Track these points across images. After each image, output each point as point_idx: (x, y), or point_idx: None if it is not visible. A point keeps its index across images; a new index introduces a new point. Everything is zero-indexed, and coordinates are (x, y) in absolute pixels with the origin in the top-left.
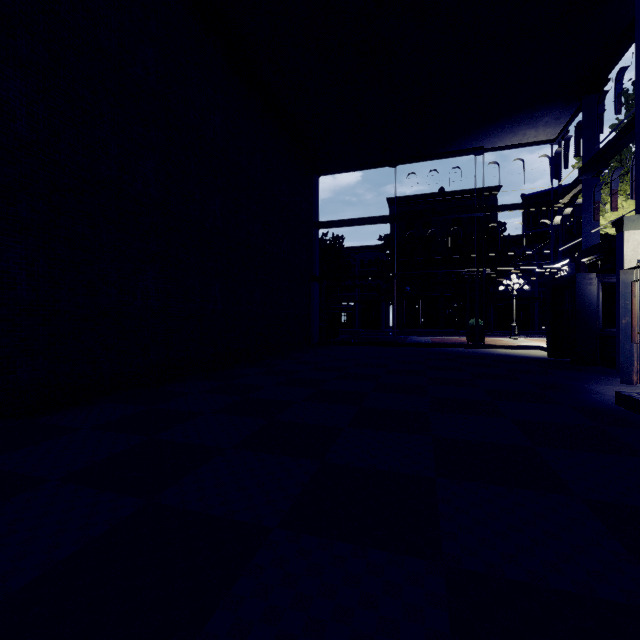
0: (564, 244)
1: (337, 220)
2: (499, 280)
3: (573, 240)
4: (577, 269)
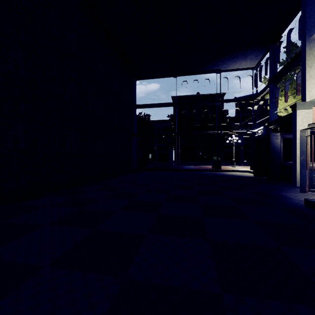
0: (254, 121)
1: (146, 104)
2: (225, 138)
3: (258, 119)
4: (267, 131)
